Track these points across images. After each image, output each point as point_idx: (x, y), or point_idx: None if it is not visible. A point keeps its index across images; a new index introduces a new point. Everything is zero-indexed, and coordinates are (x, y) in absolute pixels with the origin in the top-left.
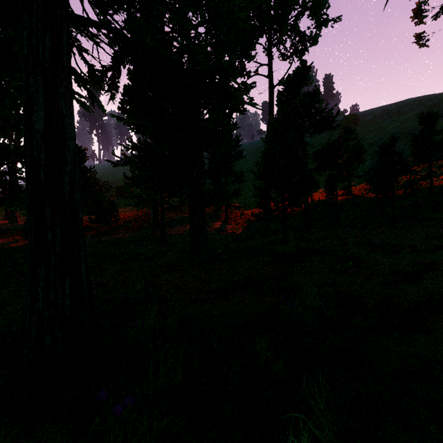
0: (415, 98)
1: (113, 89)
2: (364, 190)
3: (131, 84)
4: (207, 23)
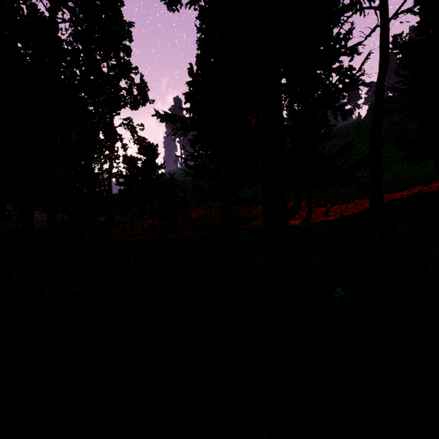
0: None
1: None
2: None
3: None
4: None
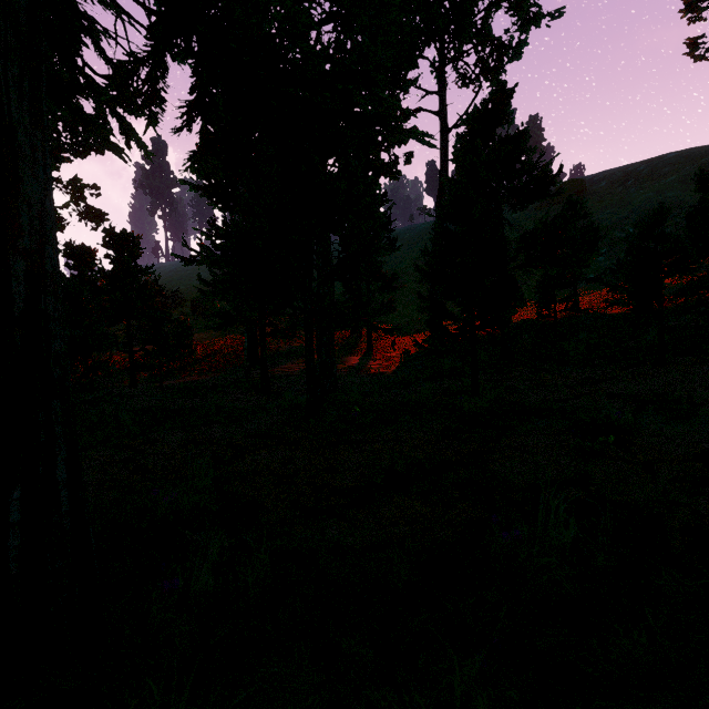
0: (680, 152)
1: (154, 103)
2: (598, 302)
3: (189, 93)
4: (336, 19)
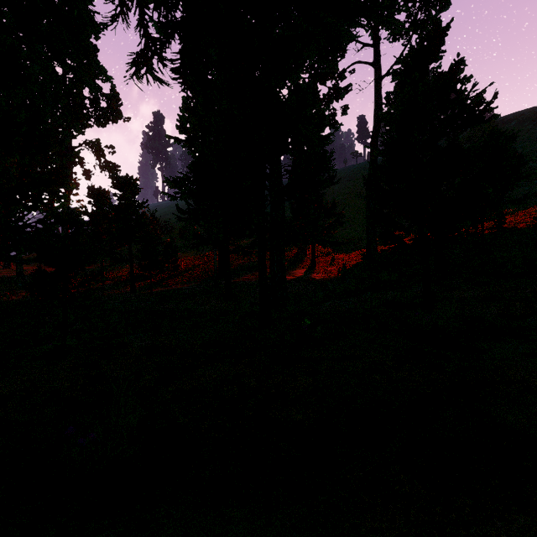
0: None
1: None
2: (516, 222)
3: None
4: None
